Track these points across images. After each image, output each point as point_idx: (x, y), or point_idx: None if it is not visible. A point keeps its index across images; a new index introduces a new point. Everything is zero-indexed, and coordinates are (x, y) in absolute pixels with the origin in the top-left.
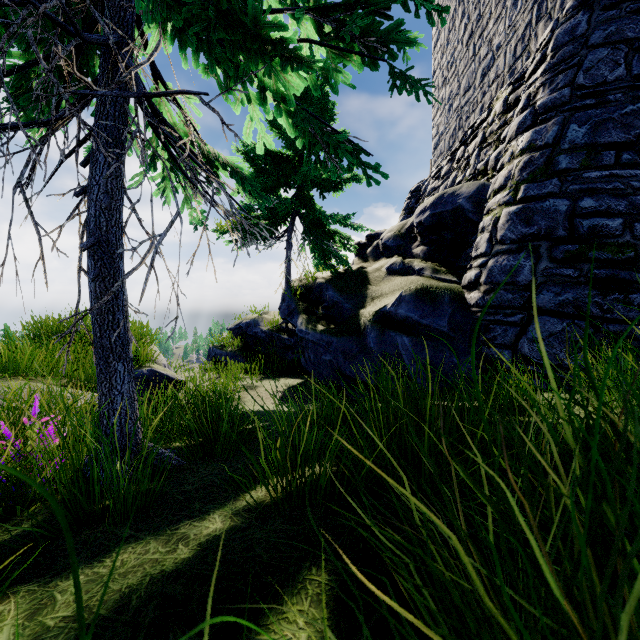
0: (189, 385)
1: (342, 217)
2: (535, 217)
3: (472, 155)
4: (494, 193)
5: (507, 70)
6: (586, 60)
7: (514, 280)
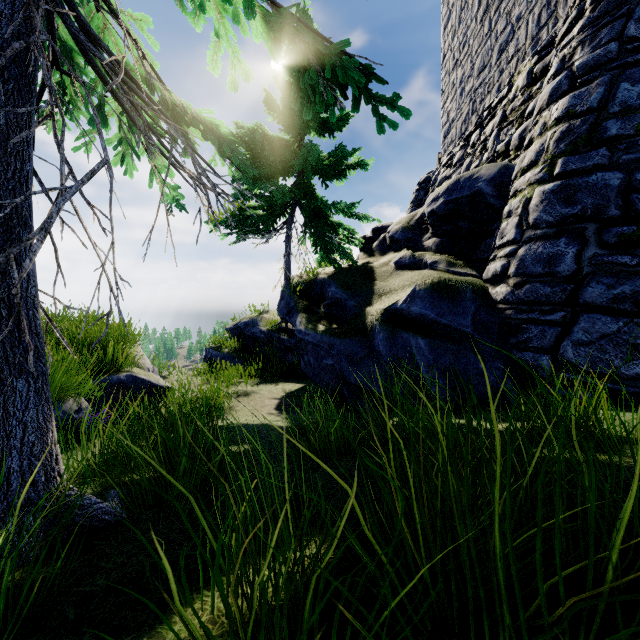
0: (174, 392)
1: (346, 206)
2: (578, 195)
3: (490, 137)
4: (522, 172)
5: (529, 42)
6: (638, 7)
7: (553, 270)
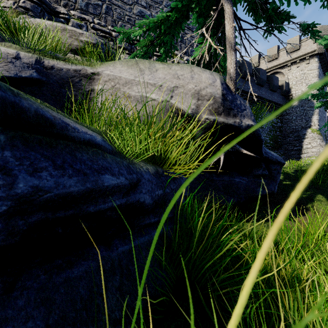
0: None
1: None
2: None
3: None
4: None
5: None
6: None
7: None
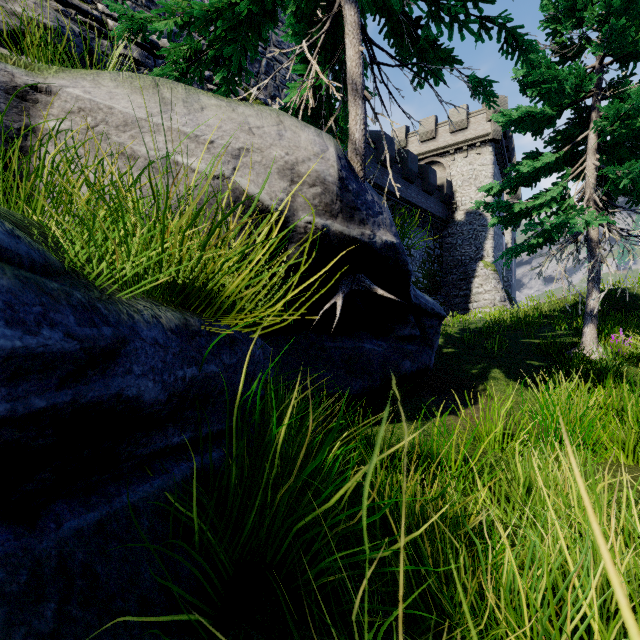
0: None
1: None
2: None
3: None
4: None
5: None
6: None
7: None
